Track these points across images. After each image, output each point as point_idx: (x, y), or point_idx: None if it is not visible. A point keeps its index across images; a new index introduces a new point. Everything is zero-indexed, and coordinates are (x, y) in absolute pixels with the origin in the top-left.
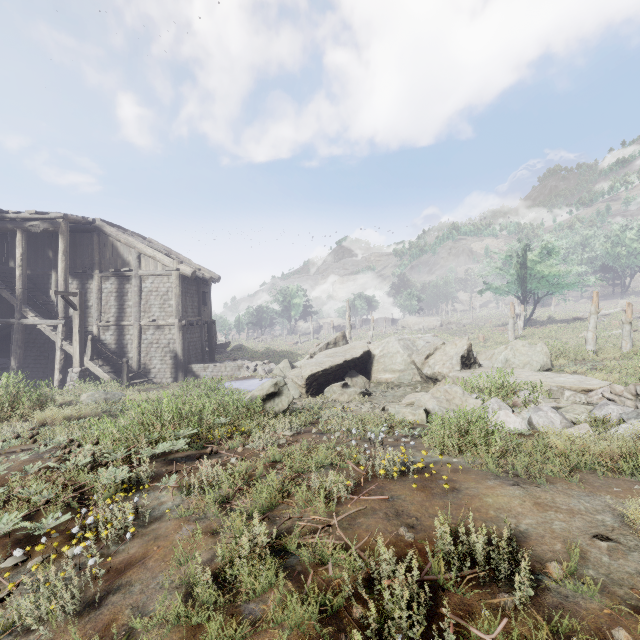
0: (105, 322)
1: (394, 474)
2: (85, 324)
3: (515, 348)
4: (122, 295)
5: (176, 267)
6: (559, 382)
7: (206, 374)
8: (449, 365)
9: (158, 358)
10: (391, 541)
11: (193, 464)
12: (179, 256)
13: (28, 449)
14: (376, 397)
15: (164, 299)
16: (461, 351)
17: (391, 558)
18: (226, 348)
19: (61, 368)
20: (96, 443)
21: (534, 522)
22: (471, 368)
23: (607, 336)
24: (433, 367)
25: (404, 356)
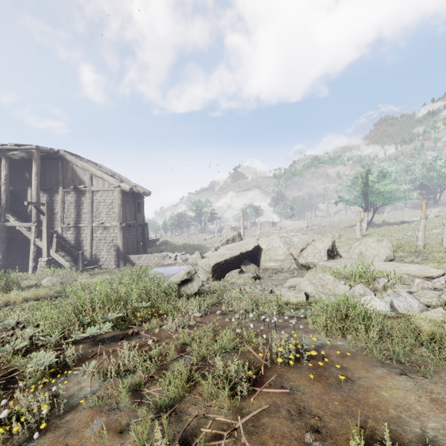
0: (67, 224)
1: (291, 363)
2: (52, 226)
3: (367, 244)
4: (79, 205)
5: (118, 185)
6: (405, 270)
7: (140, 262)
8: (318, 256)
9: (105, 250)
10: None
11: (116, 345)
12: (121, 177)
13: None
14: (264, 280)
15: (109, 208)
16: (327, 246)
17: None
18: (156, 243)
19: (34, 258)
20: (36, 326)
21: (440, 426)
22: (334, 259)
23: (429, 234)
24: (306, 258)
25: (284, 249)
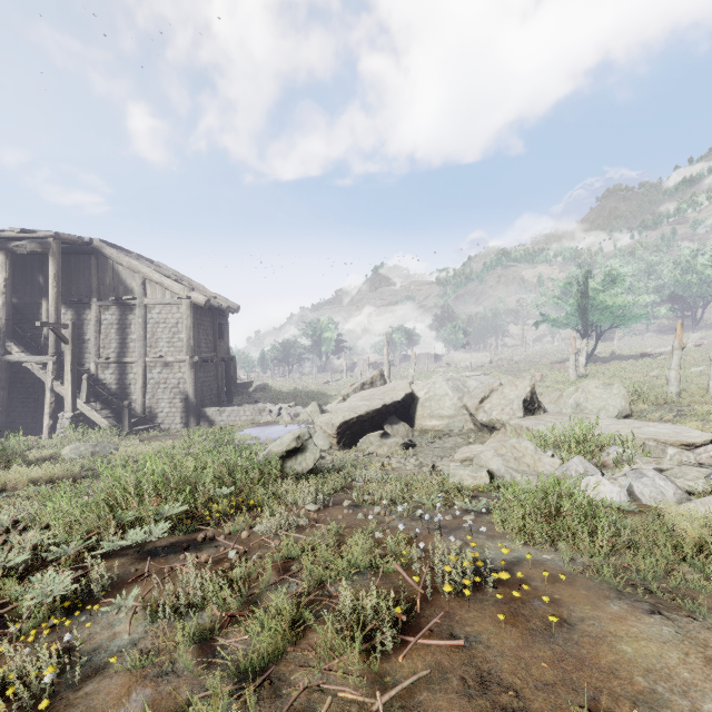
0: (104, 359)
1: (467, 593)
2: (81, 361)
3: (587, 390)
4: (124, 327)
5: (187, 295)
6: (650, 434)
7: (222, 419)
8: (509, 411)
9: (166, 400)
10: None
11: (176, 559)
12: (192, 283)
13: None
14: (421, 449)
15: (173, 332)
16: (523, 394)
17: None
18: (248, 388)
19: (51, 412)
20: (45, 527)
21: None
22: (535, 414)
23: (685, 375)
24: (490, 413)
25: (454, 399)
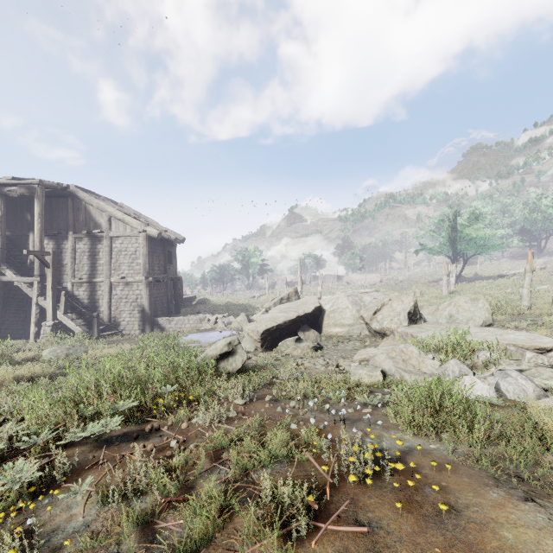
0: (78, 279)
1: (368, 482)
2: (60, 281)
3: (458, 304)
4: (94, 254)
5: (143, 229)
6: (510, 340)
7: (171, 326)
8: (397, 321)
9: (127, 312)
10: None
11: (127, 447)
12: (147, 219)
13: None
14: (327, 351)
15: (132, 258)
16: (408, 307)
17: None
18: (192, 301)
19: (36, 321)
20: (21, 420)
21: None
22: (417, 323)
23: (534, 292)
24: (381, 322)
25: (353, 311)
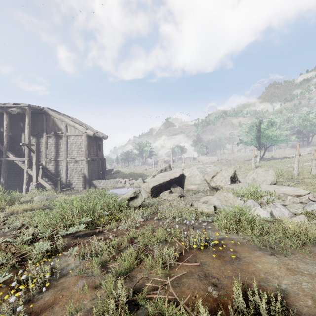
0: (49, 159)
1: (202, 248)
2: (39, 160)
3: (258, 172)
4: (58, 145)
5: (85, 131)
6: (283, 191)
7: (100, 185)
8: (224, 181)
9: (76, 177)
10: (204, 297)
11: (88, 238)
12: (87, 126)
13: (0, 229)
14: (187, 198)
15: (79, 147)
16: (230, 174)
17: (207, 315)
18: (111, 172)
19: (26, 182)
20: (35, 226)
21: (290, 283)
22: (235, 183)
23: (302, 166)
24: (216, 182)
25: (201, 176)
